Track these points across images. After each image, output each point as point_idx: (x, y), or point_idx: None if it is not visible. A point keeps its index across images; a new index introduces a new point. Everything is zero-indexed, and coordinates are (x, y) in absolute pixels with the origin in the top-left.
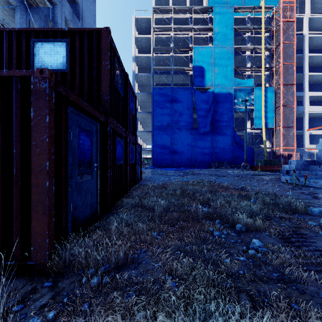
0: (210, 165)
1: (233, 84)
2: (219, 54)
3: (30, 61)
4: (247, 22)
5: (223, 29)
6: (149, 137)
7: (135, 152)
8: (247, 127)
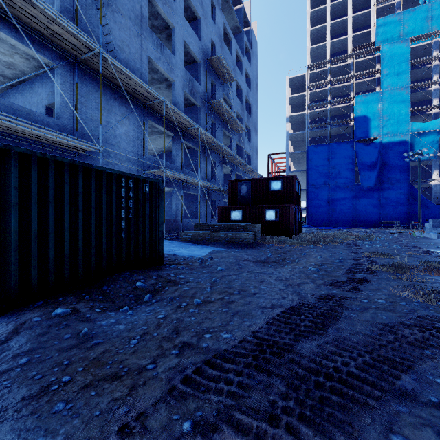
0: (376, 224)
1: (409, 129)
2: (388, 98)
3: (269, 187)
4: (433, 49)
5: (395, 68)
6: (302, 194)
7: (300, 215)
8: (433, 178)
